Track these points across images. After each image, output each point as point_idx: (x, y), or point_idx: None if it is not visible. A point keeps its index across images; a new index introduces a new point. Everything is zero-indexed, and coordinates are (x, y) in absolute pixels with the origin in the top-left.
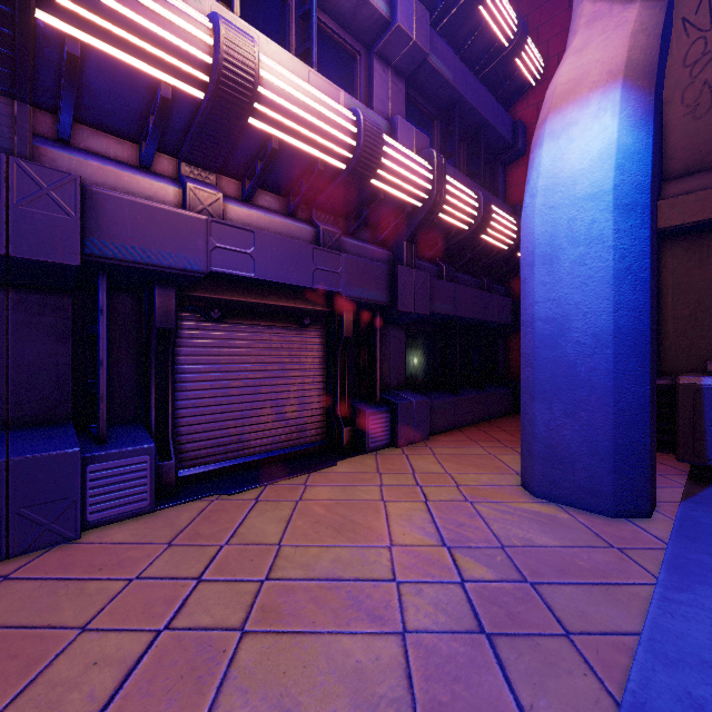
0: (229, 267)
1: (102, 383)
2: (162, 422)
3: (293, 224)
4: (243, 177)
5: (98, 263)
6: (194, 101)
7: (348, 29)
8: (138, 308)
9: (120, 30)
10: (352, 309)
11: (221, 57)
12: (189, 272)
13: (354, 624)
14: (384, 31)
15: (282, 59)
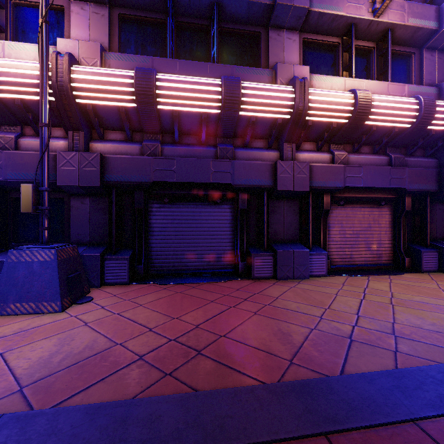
0: (352, 183)
1: (310, 229)
2: (324, 245)
3: (377, 158)
4: (353, 142)
5: (311, 189)
6: (342, 123)
7: (407, 45)
8: (315, 202)
9: (325, 112)
10: (410, 195)
11: (358, 106)
12: (338, 188)
13: (439, 311)
14: (432, 35)
15: (374, 86)
